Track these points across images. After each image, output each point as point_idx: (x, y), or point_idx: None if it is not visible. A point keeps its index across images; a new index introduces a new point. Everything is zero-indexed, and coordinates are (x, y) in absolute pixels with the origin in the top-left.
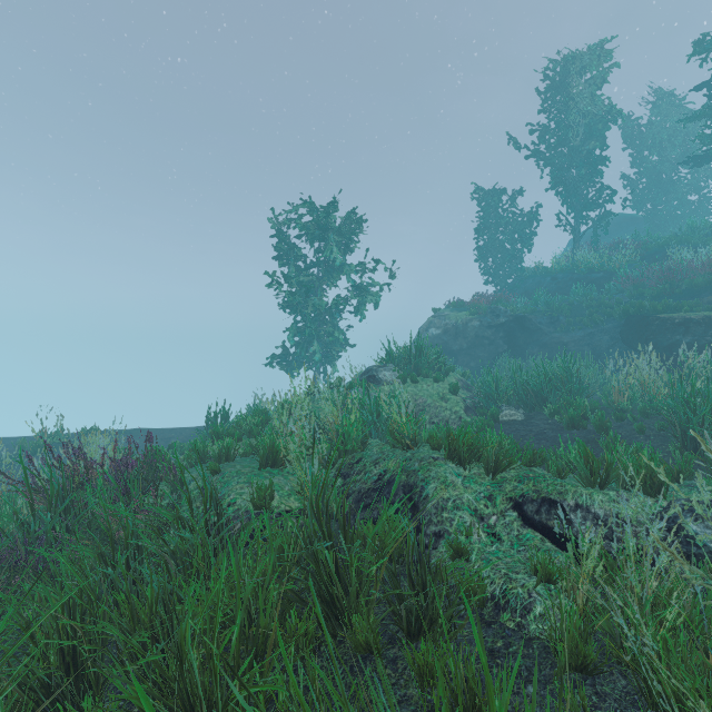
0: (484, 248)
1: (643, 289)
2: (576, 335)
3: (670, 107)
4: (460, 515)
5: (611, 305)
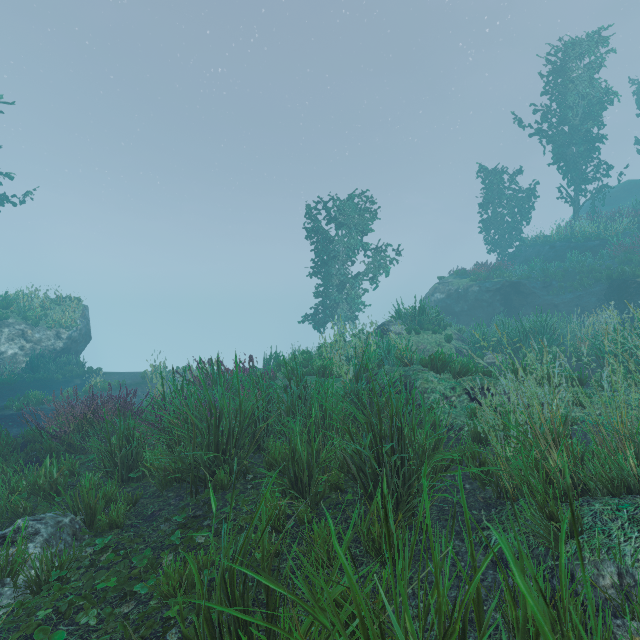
0: (486, 222)
1: (632, 256)
2: (566, 297)
3: None
4: (434, 396)
5: (600, 270)
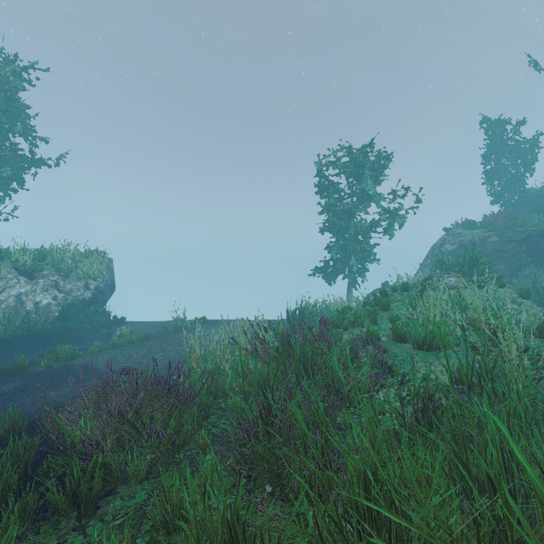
0: (488, 173)
1: None
2: None
3: None
4: None
5: None
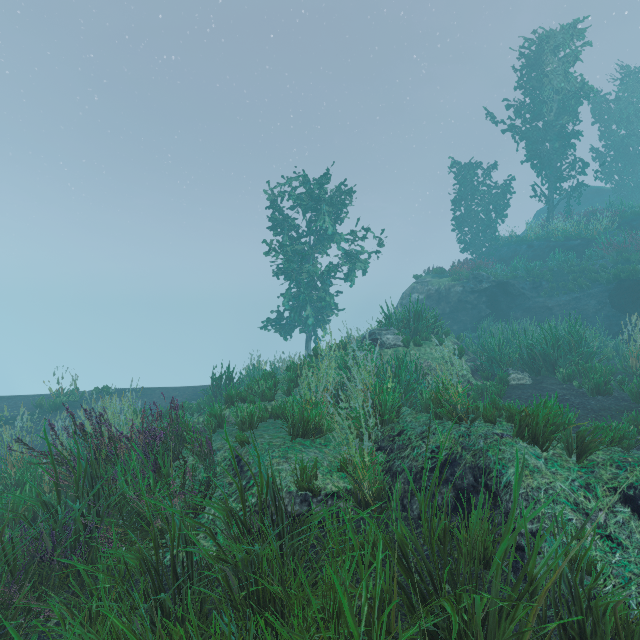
0: (460, 219)
1: (628, 255)
2: (561, 299)
3: (636, 83)
4: (559, 510)
5: (595, 270)
